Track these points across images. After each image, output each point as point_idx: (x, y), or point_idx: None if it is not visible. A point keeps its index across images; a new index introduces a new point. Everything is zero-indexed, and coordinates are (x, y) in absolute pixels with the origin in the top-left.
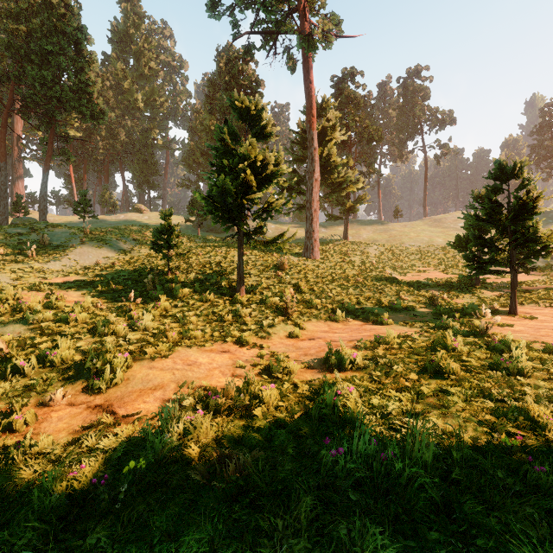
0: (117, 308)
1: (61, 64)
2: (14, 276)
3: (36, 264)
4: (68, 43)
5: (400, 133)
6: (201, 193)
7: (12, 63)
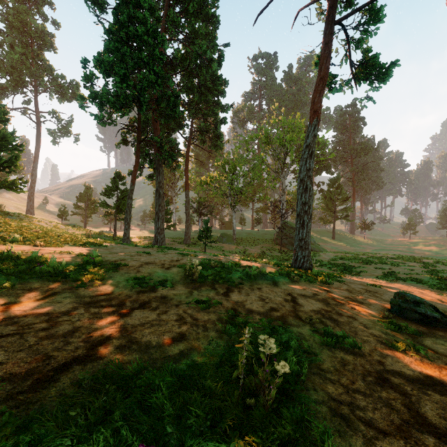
0: None
1: None
2: None
3: None
4: None
5: None
6: None
7: None
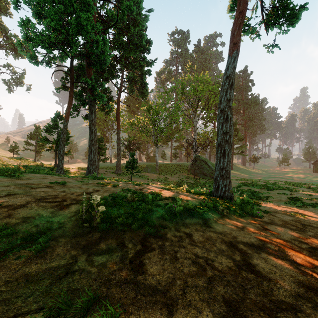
0: None
1: None
2: None
3: None
4: None
5: None
6: None
7: None
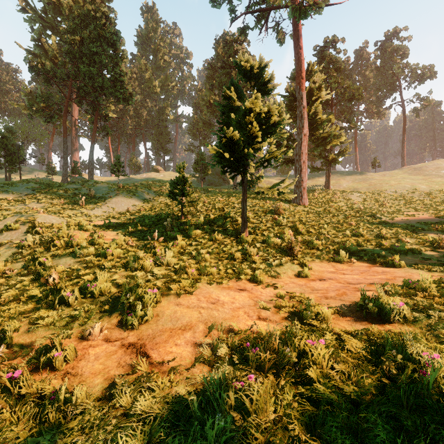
0: (144, 246)
1: (103, 61)
2: (69, 220)
3: (85, 211)
4: (107, 45)
5: (378, 91)
6: (204, 153)
7: (71, 65)
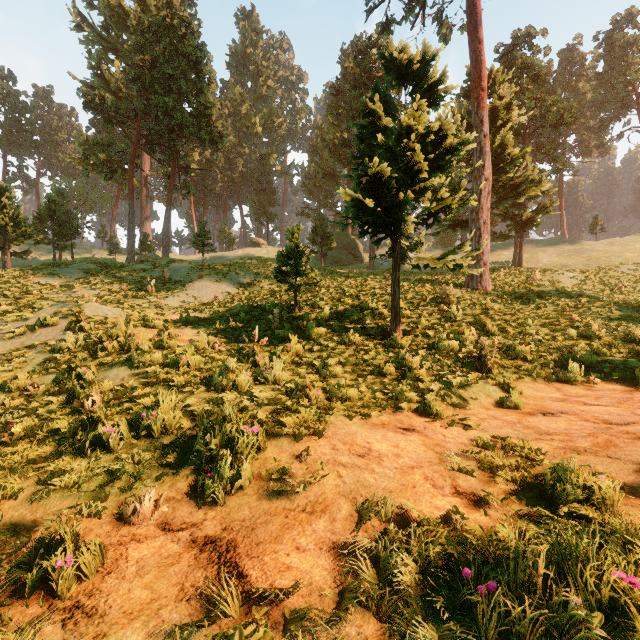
0: (238, 351)
1: (182, 88)
2: (131, 312)
3: (155, 300)
4: (188, 66)
5: (600, 111)
6: (325, 217)
7: (139, 98)
